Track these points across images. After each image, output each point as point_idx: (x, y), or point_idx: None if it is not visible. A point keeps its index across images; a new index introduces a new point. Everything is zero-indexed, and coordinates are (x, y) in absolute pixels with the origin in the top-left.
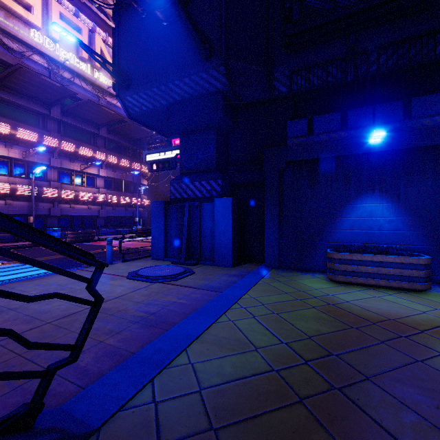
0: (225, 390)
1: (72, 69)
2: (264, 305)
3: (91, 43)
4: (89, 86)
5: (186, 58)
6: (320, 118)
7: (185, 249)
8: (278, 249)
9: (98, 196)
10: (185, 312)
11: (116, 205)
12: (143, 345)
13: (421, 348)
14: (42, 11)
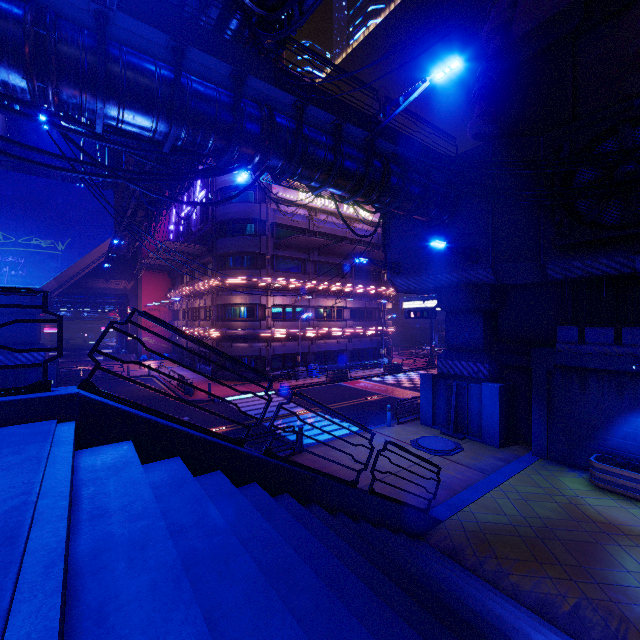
0: (488, 524)
1: (326, 210)
2: (518, 492)
3: None
4: (338, 219)
5: (454, 257)
6: (591, 329)
7: (453, 424)
8: (545, 442)
9: (347, 331)
10: (463, 485)
11: (361, 336)
12: (445, 498)
13: (608, 540)
14: None
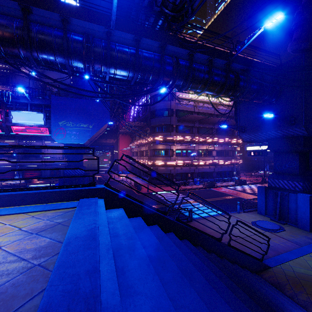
0: (301, 274)
1: (203, 101)
2: None
3: None
4: (209, 105)
5: (279, 122)
6: None
7: (278, 215)
8: None
9: (214, 162)
10: (284, 250)
11: (222, 165)
12: (272, 255)
13: None
14: None
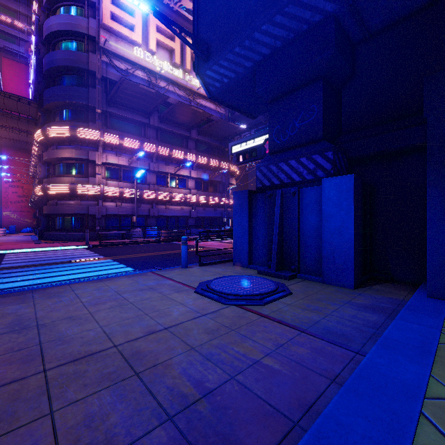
0: None
1: (167, 77)
2: None
3: (183, 48)
4: (181, 91)
5: None
6: None
7: (276, 255)
8: None
9: (189, 197)
10: (278, 408)
11: (206, 206)
12: None
13: None
14: (142, 29)
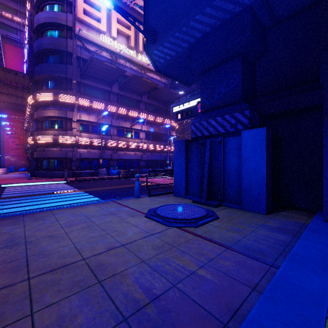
0: None
1: (124, 56)
2: None
3: (136, 35)
4: (135, 67)
5: None
6: None
7: (206, 188)
8: None
9: (141, 145)
10: (210, 312)
11: (153, 152)
12: None
13: None
14: (107, 21)
